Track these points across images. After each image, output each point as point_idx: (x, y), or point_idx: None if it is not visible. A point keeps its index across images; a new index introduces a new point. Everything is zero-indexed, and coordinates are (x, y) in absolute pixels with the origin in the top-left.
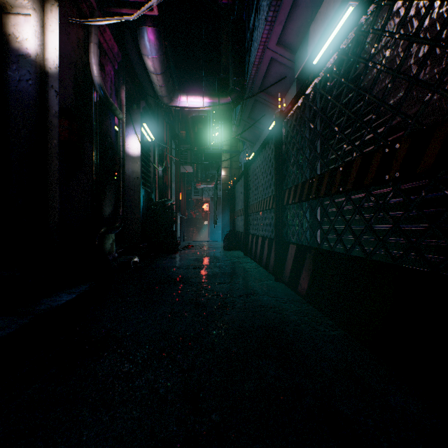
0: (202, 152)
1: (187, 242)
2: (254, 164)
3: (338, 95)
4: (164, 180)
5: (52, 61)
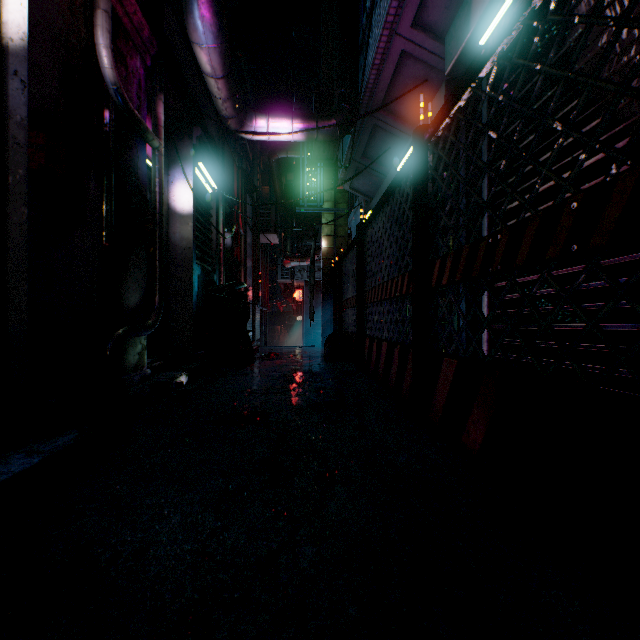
0: (293, 214)
1: (269, 348)
2: (374, 224)
3: (523, 98)
4: (235, 254)
5: (15, 26)
